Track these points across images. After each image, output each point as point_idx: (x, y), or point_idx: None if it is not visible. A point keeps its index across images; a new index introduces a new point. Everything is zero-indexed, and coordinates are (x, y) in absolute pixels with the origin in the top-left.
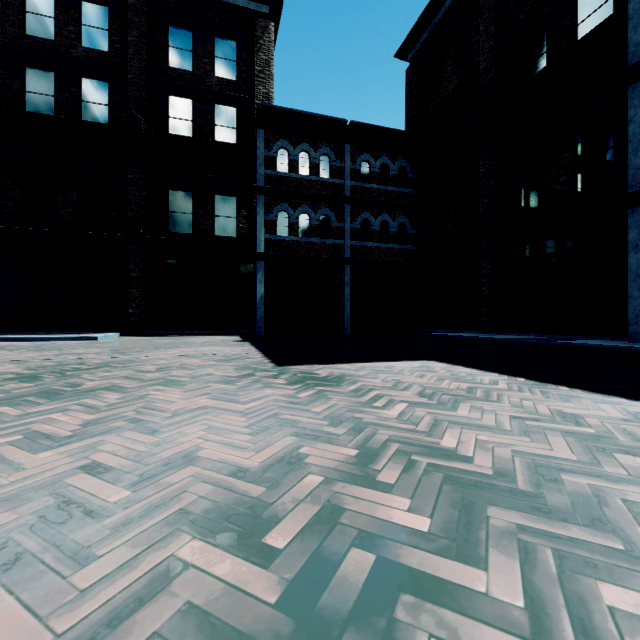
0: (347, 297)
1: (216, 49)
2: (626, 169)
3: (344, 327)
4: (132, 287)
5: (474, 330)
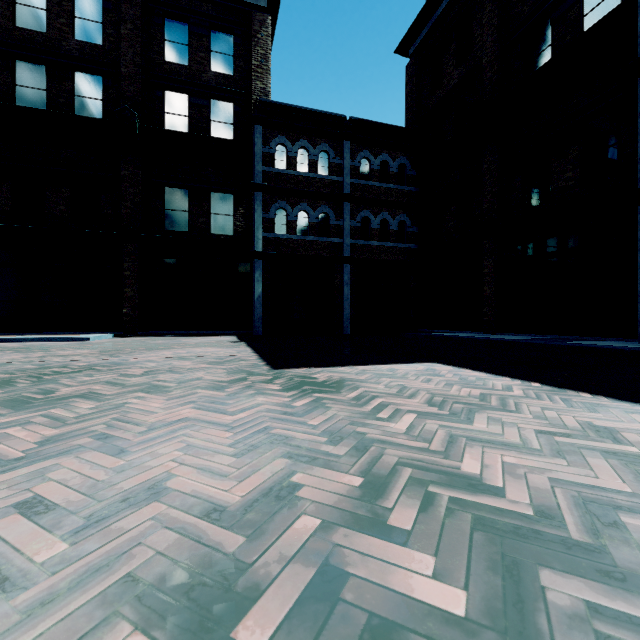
0: (346, 297)
1: (213, 43)
2: (635, 164)
3: (343, 327)
4: (126, 286)
5: (476, 330)
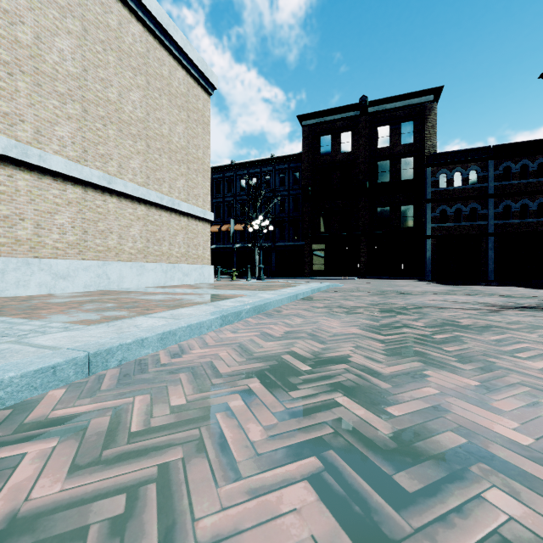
0: (490, 257)
1: (401, 130)
2: None
3: (488, 276)
4: (362, 256)
5: None
